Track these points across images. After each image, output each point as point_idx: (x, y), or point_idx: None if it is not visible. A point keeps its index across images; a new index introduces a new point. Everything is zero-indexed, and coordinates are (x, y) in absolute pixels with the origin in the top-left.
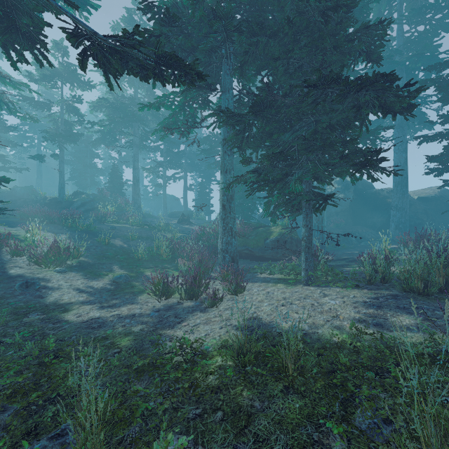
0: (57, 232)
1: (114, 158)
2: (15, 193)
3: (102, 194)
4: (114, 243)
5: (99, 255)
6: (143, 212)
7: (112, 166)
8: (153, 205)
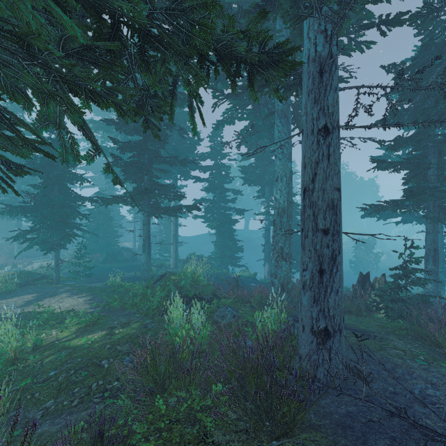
0: None
1: None
2: None
3: None
4: None
5: None
6: None
7: None
8: None
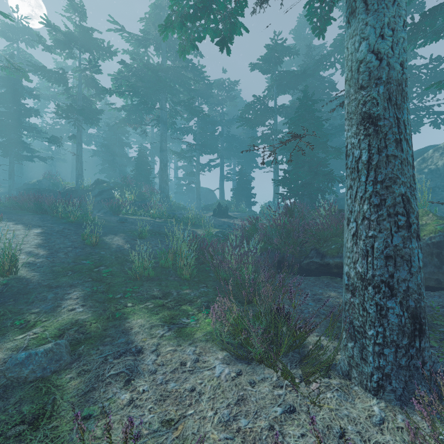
0: (34, 224)
1: (146, 148)
2: (41, 185)
3: (125, 183)
4: (108, 243)
5: (65, 265)
6: (172, 203)
7: (138, 151)
8: (187, 199)
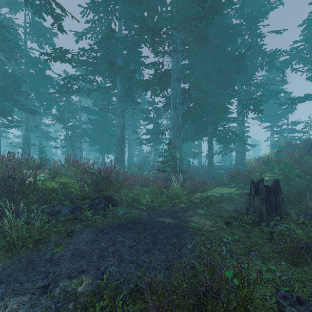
0: None
1: None
2: None
3: None
4: None
5: None
6: None
7: None
8: None
